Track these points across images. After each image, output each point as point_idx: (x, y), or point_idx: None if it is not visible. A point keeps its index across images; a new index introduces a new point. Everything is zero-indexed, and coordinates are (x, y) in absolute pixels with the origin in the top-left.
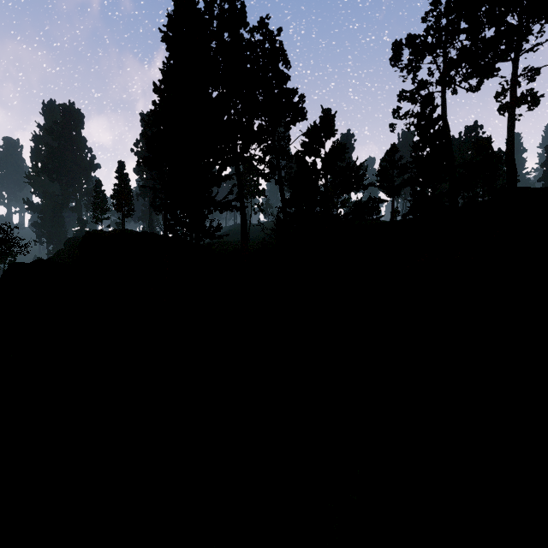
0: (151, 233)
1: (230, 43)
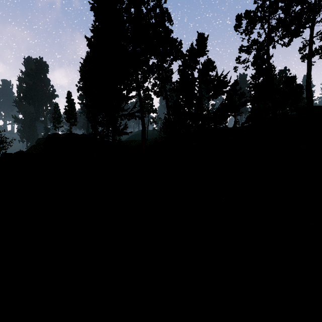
0: (87, 135)
1: (135, 15)
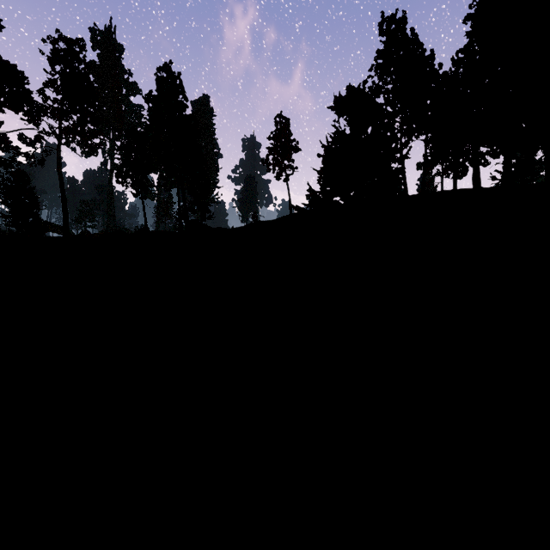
0: None
1: None
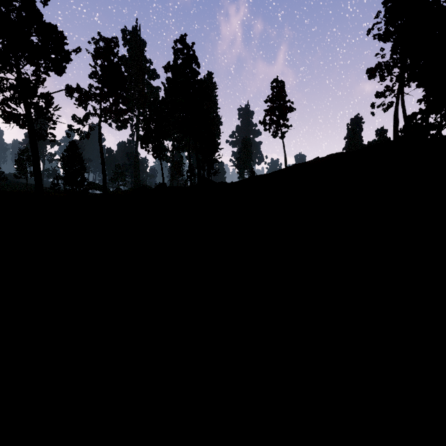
0: None
1: None
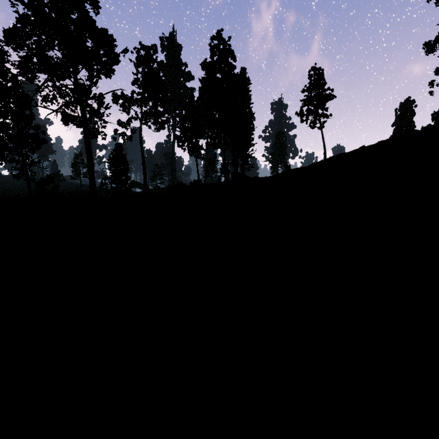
0: None
1: None
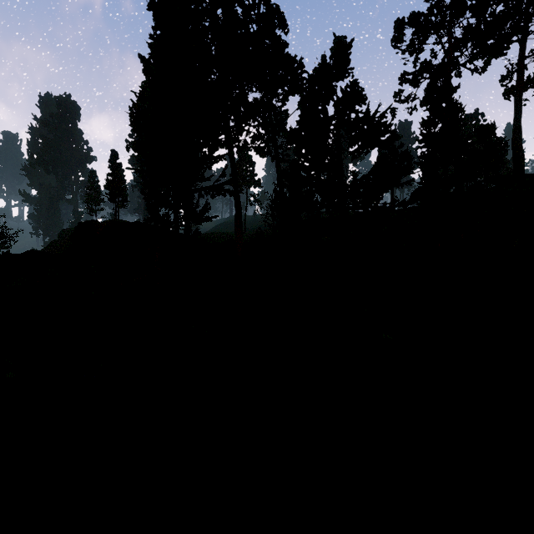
0: (144, 223)
1: (224, 20)
